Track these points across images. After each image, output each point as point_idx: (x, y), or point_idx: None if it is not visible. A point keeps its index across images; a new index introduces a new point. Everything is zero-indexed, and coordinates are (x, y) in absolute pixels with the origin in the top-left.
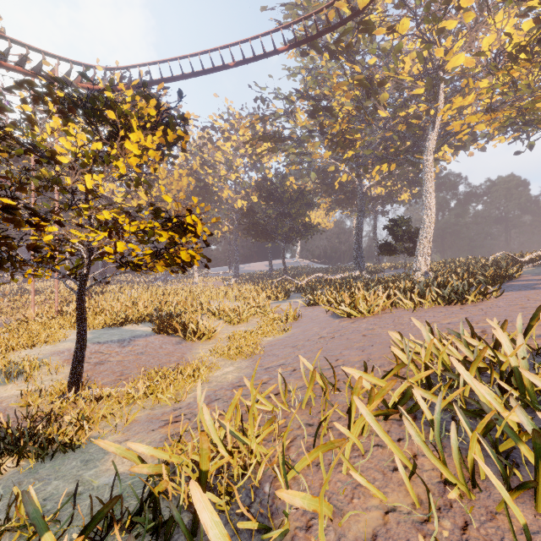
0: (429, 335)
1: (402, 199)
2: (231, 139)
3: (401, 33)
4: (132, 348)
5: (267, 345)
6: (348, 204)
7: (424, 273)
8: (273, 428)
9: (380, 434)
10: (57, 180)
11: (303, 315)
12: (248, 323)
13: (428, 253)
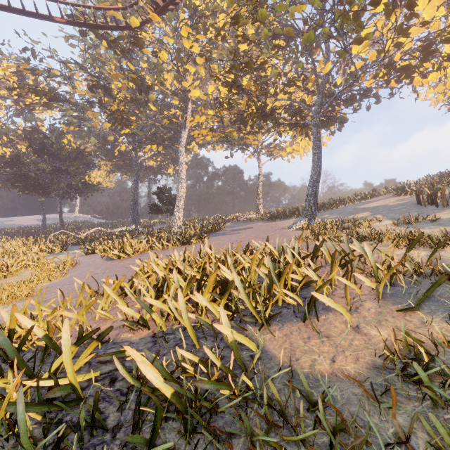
0: (155, 258)
1: (169, 172)
2: None
3: (162, 59)
4: None
5: (44, 288)
6: (127, 169)
7: (179, 227)
8: (55, 315)
9: (115, 297)
10: None
11: (81, 262)
12: (18, 276)
13: (182, 213)
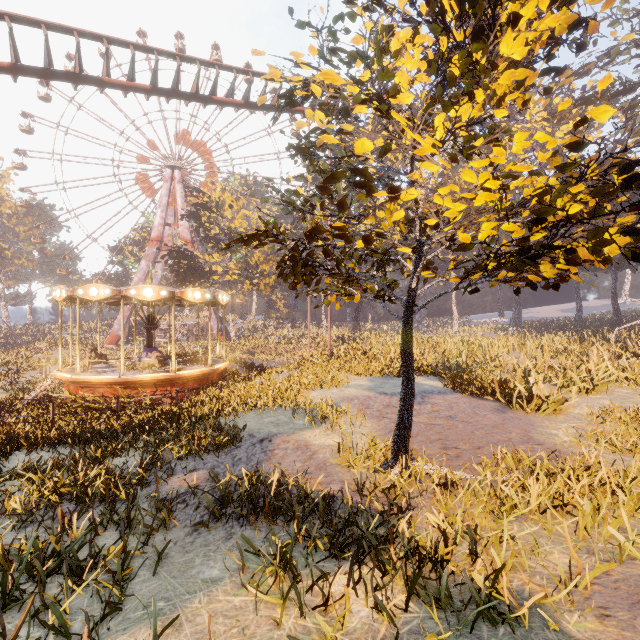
0: None
1: None
2: None
3: None
4: (432, 407)
5: None
6: None
7: None
8: None
9: None
10: (385, 149)
11: None
12: (607, 394)
13: None
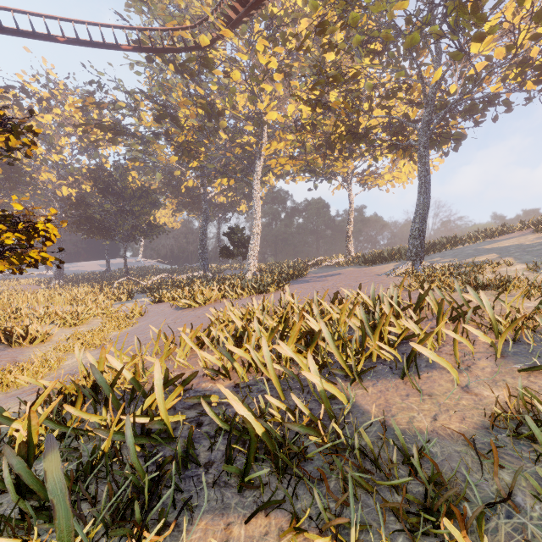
0: (231, 307)
1: (241, 209)
2: (52, 111)
3: (234, 80)
4: None
5: (115, 337)
6: (194, 207)
7: (254, 273)
8: (134, 362)
9: (193, 346)
10: None
11: (149, 311)
12: (88, 324)
13: (257, 257)
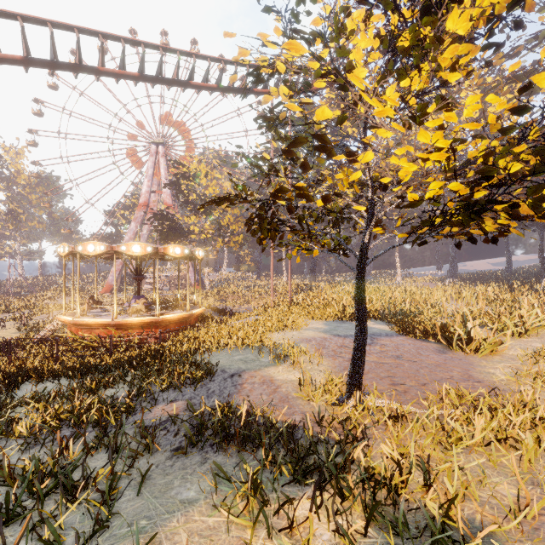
0: None
1: None
2: None
3: None
4: (381, 348)
5: None
6: None
7: None
8: None
9: None
10: (341, 119)
11: None
12: (538, 337)
13: None
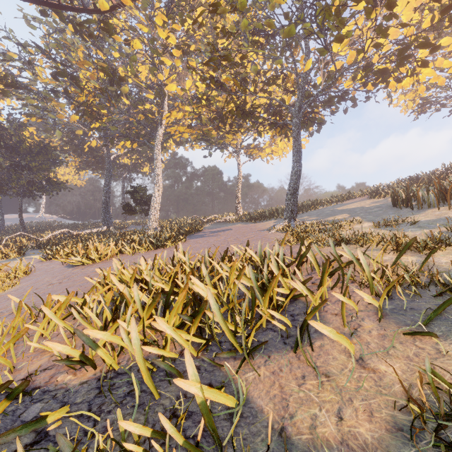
0: (119, 267)
1: (145, 171)
2: None
3: (135, 49)
4: None
5: None
6: (98, 167)
7: (155, 228)
8: None
9: (57, 321)
10: None
11: (37, 269)
12: None
13: (158, 214)
